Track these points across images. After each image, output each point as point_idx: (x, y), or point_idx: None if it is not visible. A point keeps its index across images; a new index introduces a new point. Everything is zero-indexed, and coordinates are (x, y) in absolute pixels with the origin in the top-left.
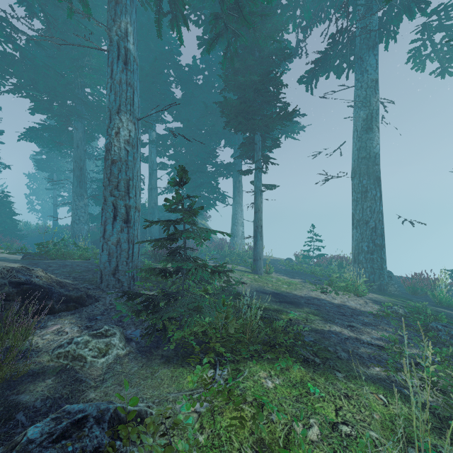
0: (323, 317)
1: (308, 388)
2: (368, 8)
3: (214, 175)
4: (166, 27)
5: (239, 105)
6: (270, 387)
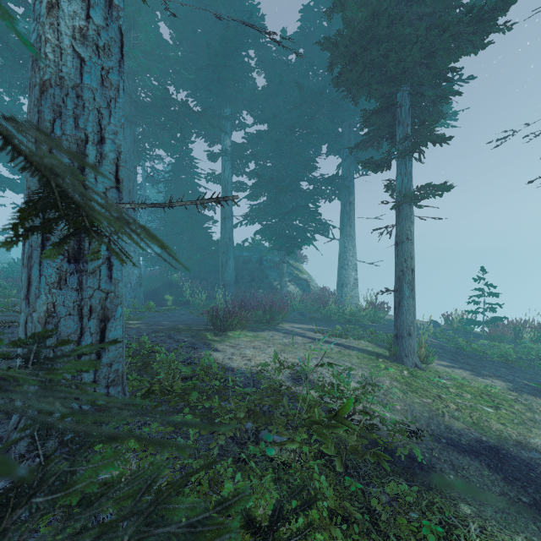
0: None
1: None
2: None
3: (312, 196)
4: None
5: (370, 23)
6: None
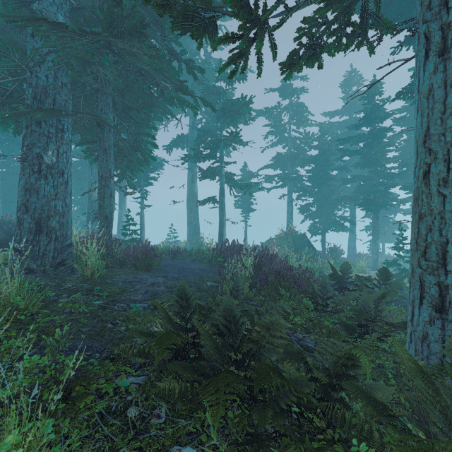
0: None
1: None
2: (193, 128)
3: None
4: None
5: None
6: None
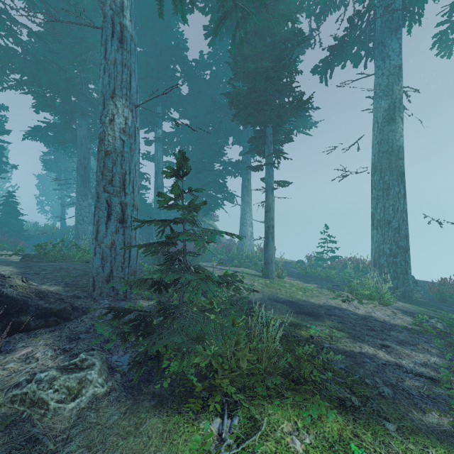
0: (350, 333)
1: (352, 452)
2: None
3: (221, 174)
4: (172, 21)
5: (249, 95)
6: (299, 452)
